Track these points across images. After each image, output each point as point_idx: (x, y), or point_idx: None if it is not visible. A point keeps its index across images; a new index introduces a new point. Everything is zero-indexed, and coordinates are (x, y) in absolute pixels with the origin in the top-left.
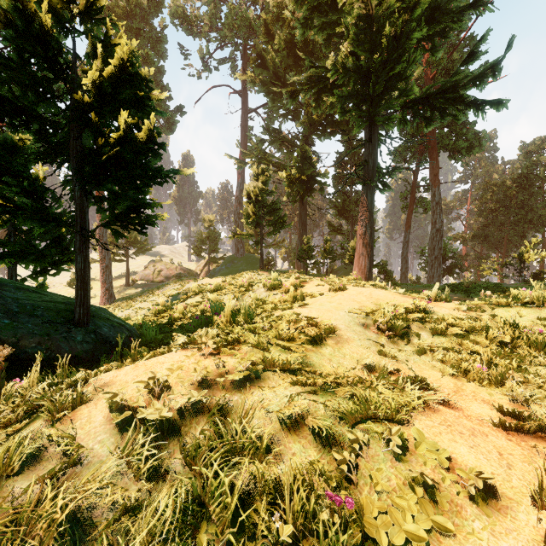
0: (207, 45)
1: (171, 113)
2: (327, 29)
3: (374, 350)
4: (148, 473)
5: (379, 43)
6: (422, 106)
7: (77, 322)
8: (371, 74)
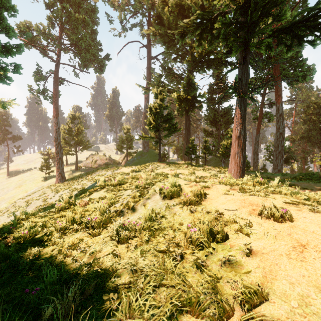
0: (124, 13)
1: (101, 59)
2: None
3: None
4: None
5: None
6: (285, 34)
7: None
8: (249, 3)
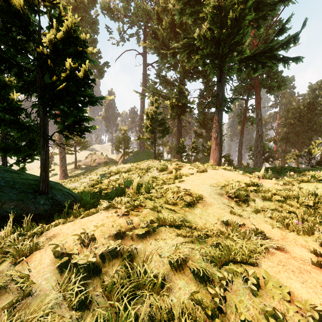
0: (123, 26)
1: (101, 66)
2: (194, 15)
3: (227, 210)
4: (78, 303)
5: (225, 23)
6: (251, 61)
7: (41, 192)
8: (221, 42)
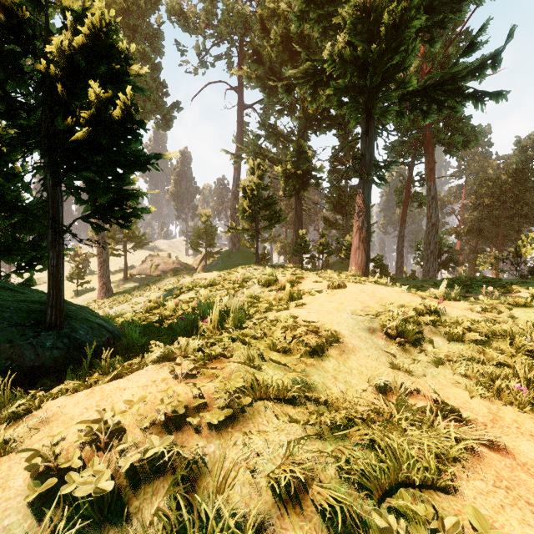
0: (204, 41)
1: (167, 109)
2: (323, 22)
3: (384, 361)
4: None
5: (377, 33)
6: (420, 98)
7: (48, 325)
8: (368, 65)
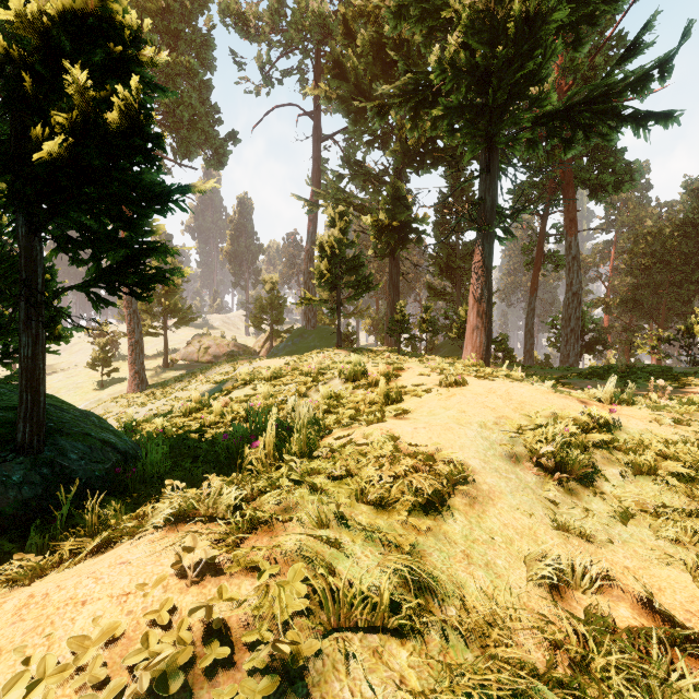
0: (268, 51)
1: (220, 142)
2: (427, 20)
3: (541, 515)
4: None
5: (502, 31)
6: (560, 122)
7: (19, 446)
8: (491, 76)
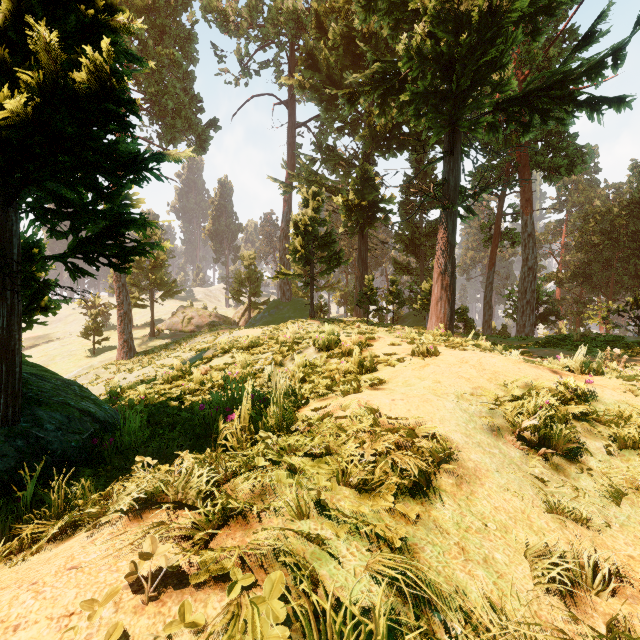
0: (246, 44)
1: (202, 128)
2: (395, 13)
3: (532, 495)
4: None
5: (466, 21)
6: (519, 107)
7: None
8: (455, 63)
